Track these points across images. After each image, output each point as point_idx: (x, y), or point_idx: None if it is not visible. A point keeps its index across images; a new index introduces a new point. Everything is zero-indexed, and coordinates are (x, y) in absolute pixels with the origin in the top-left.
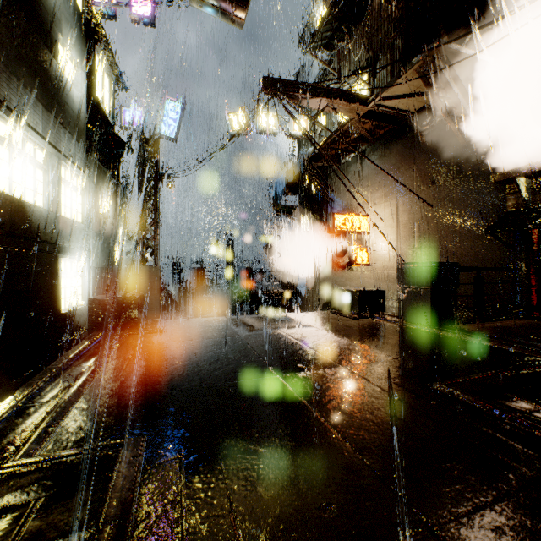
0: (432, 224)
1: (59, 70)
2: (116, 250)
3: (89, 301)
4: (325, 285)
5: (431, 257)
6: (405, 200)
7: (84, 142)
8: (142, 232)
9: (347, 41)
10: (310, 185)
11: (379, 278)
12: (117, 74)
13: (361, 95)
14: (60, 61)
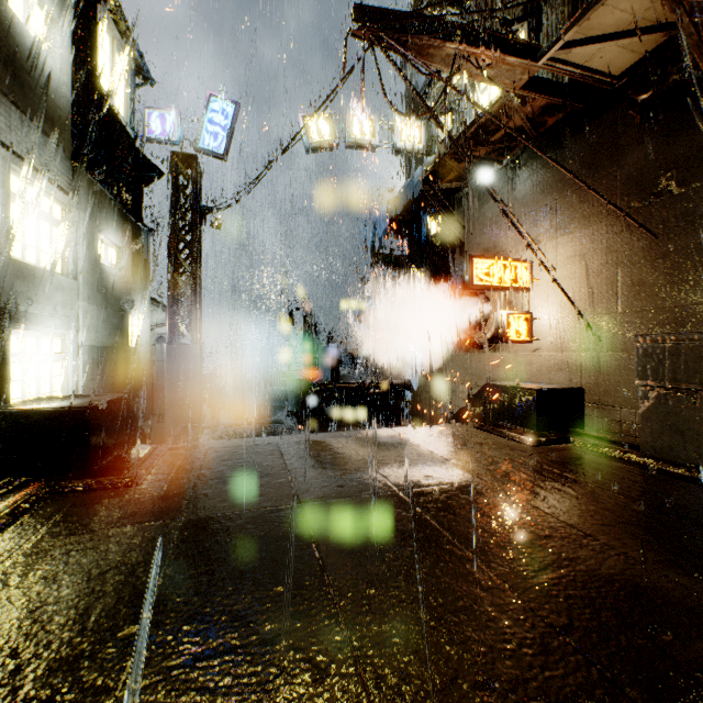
0: (656, 268)
1: (9, 11)
2: (134, 321)
3: None
4: (451, 373)
5: (654, 327)
6: (598, 231)
7: (66, 144)
8: (173, 294)
9: None
10: (426, 223)
11: (548, 364)
12: (135, 57)
13: (527, 41)
14: (16, 1)
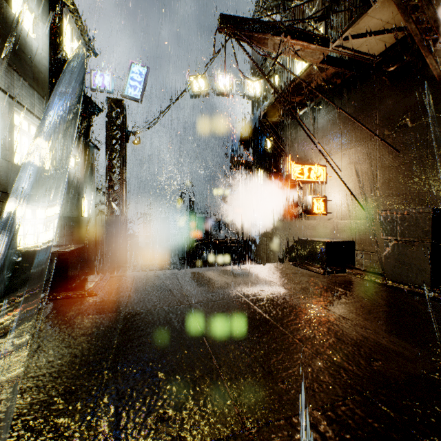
0: (399, 170)
1: (12, 15)
2: (85, 201)
3: (5, 256)
4: (279, 233)
5: (398, 205)
6: (365, 148)
7: (45, 94)
8: (109, 185)
9: (300, 0)
10: (264, 141)
11: (336, 227)
12: (86, 39)
13: (323, 36)
14: (16, 9)
